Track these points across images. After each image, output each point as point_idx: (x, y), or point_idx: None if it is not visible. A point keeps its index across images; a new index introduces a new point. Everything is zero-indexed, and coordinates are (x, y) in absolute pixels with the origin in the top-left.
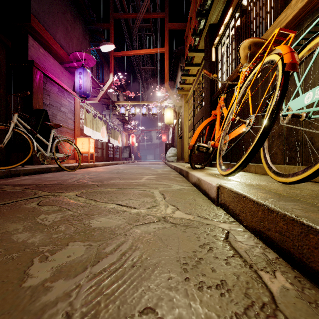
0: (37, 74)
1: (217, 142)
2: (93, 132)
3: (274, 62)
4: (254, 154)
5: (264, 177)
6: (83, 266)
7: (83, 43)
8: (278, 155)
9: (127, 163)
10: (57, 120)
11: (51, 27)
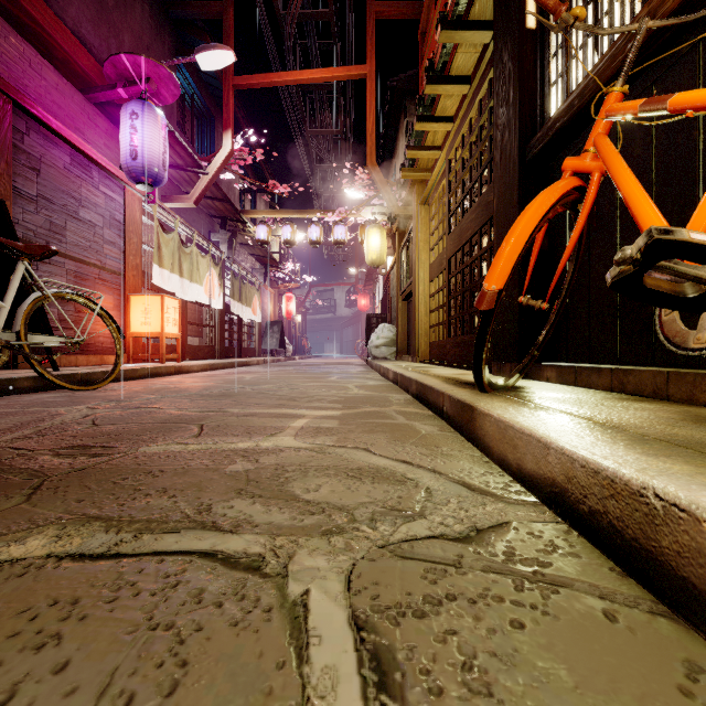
0: None
1: None
2: (183, 284)
3: None
4: None
5: None
6: None
7: (154, 51)
8: None
9: (273, 363)
10: (67, 243)
11: None
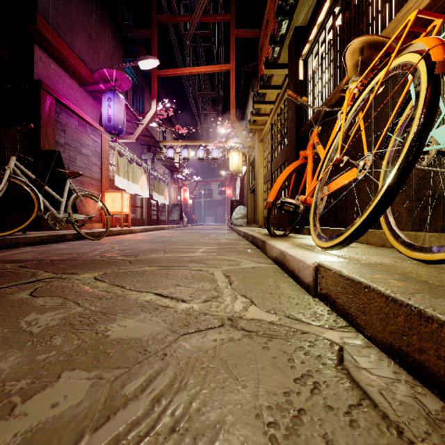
0: (46, 100)
1: (309, 197)
2: (129, 184)
3: (409, 65)
4: (379, 215)
5: (383, 250)
6: (77, 431)
7: (114, 57)
8: (403, 216)
9: (177, 228)
10: (76, 166)
11: (67, 33)
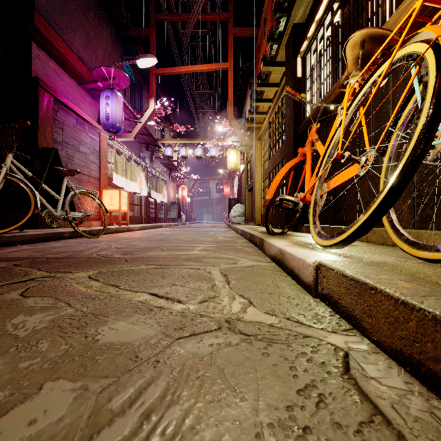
0: (44, 98)
1: (308, 195)
2: (127, 182)
3: (414, 55)
4: (385, 212)
5: (384, 248)
6: None
7: (112, 56)
8: (404, 214)
9: (175, 226)
10: (74, 164)
11: (65, 31)
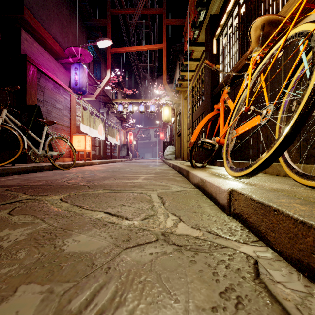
0: (30, 69)
1: (222, 138)
2: (90, 130)
3: (305, 32)
4: (283, 151)
5: (279, 178)
6: None
7: (80, 39)
8: (293, 152)
9: (125, 161)
10: (52, 117)
11: (45, 21)
